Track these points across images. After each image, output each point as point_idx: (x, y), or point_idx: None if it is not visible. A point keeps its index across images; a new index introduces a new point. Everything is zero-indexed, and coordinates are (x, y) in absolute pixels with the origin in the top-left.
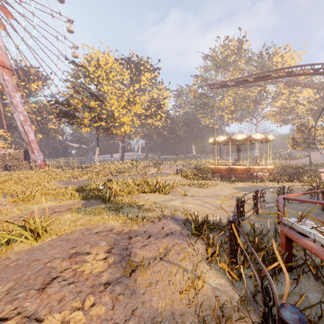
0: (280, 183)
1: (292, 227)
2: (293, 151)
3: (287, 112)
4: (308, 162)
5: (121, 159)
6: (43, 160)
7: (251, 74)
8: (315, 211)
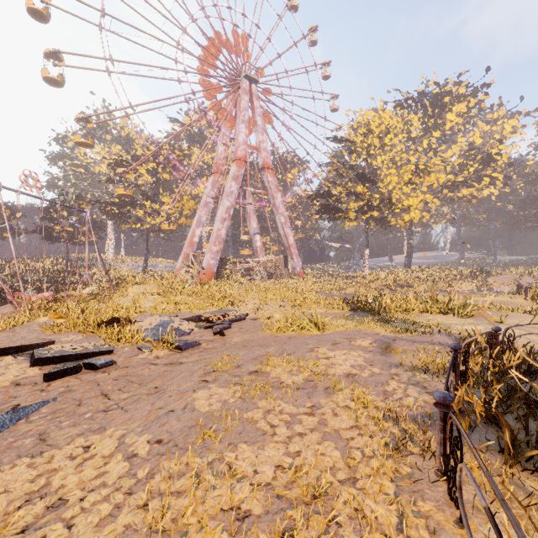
0: None
1: None
2: None
3: None
4: None
5: (406, 265)
6: (301, 267)
7: None
8: None
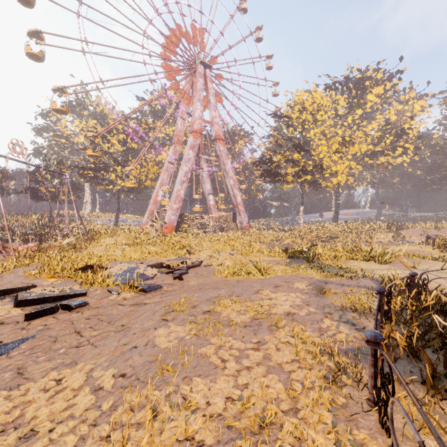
0: None
1: None
2: None
3: None
4: None
5: (334, 220)
6: (247, 222)
7: None
8: None
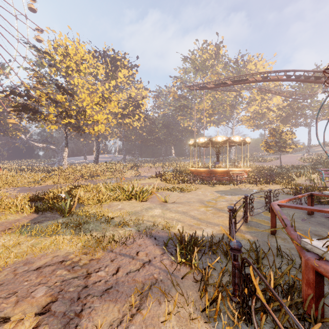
0: (258, 185)
1: (321, 255)
2: (265, 154)
3: (259, 117)
4: (278, 164)
5: (95, 161)
6: None
7: (230, 77)
8: (301, 216)
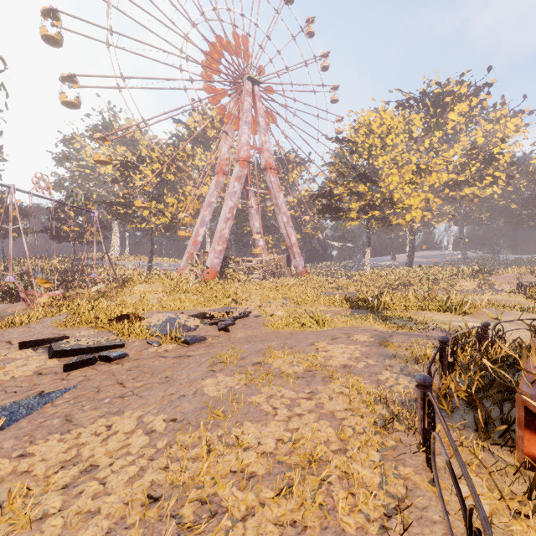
0: None
1: None
2: None
3: None
4: None
5: (408, 264)
6: (304, 266)
7: None
8: None
